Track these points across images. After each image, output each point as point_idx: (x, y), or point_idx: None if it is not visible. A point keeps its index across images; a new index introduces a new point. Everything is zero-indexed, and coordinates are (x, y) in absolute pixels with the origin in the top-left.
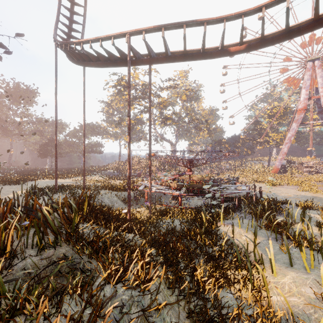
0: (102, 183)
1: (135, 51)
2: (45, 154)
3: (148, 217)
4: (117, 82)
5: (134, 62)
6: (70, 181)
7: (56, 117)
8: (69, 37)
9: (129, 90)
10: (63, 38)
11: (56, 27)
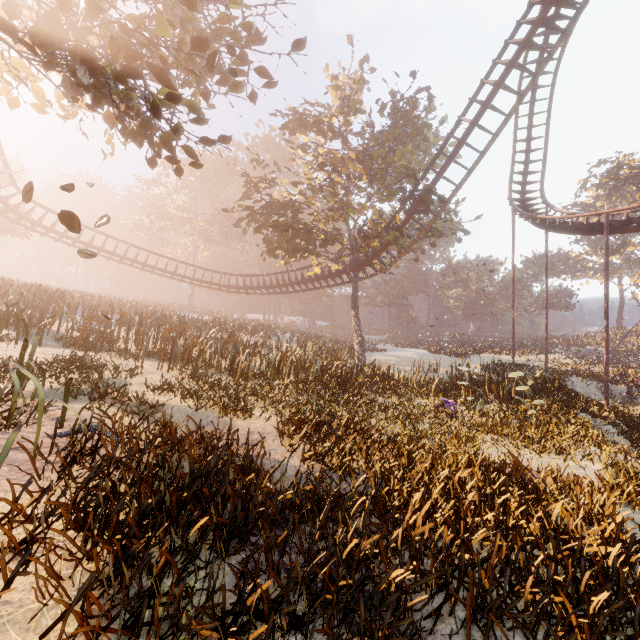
0: (572, 369)
1: (616, 223)
2: (472, 316)
3: None
4: (607, 176)
5: (616, 232)
6: (520, 360)
7: (513, 290)
8: (525, 185)
9: (606, 272)
10: (517, 192)
11: (510, 185)
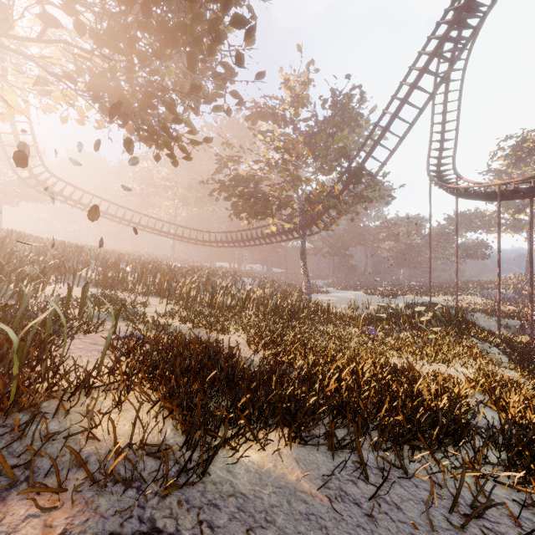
0: (480, 307)
1: (507, 192)
2: (402, 264)
3: (527, 344)
4: (512, 148)
5: (508, 199)
6: (438, 300)
7: (430, 244)
8: (440, 159)
9: (498, 230)
10: (434, 165)
11: (428, 159)
